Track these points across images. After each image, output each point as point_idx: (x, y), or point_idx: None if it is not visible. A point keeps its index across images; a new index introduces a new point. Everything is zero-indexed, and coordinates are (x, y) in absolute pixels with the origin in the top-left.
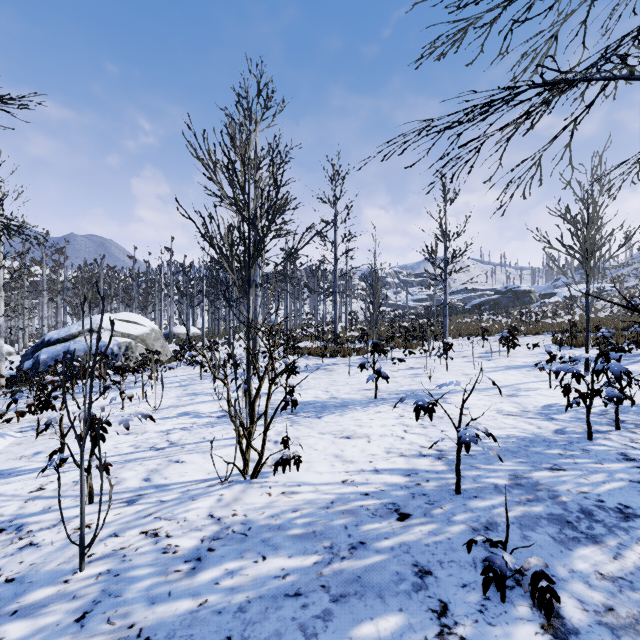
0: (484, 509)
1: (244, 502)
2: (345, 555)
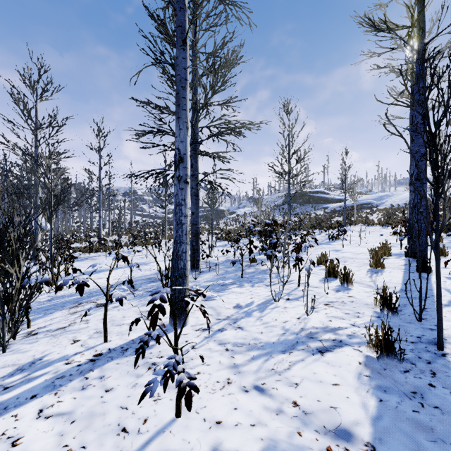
0: (135, 283)
1: (60, 293)
2: (94, 293)
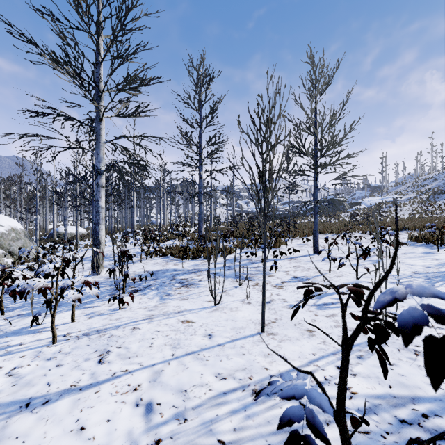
0: None
1: None
2: None
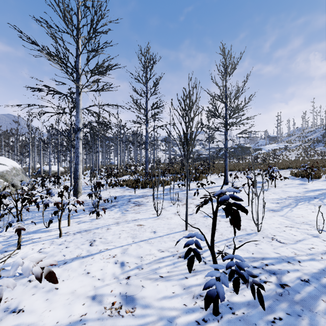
0: None
1: None
2: None
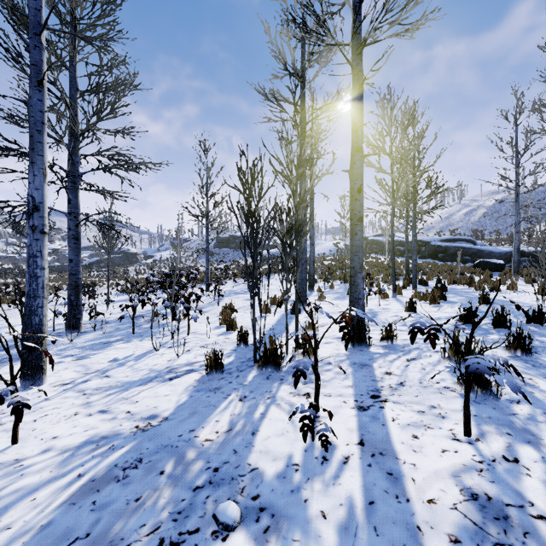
0: None
1: None
2: None
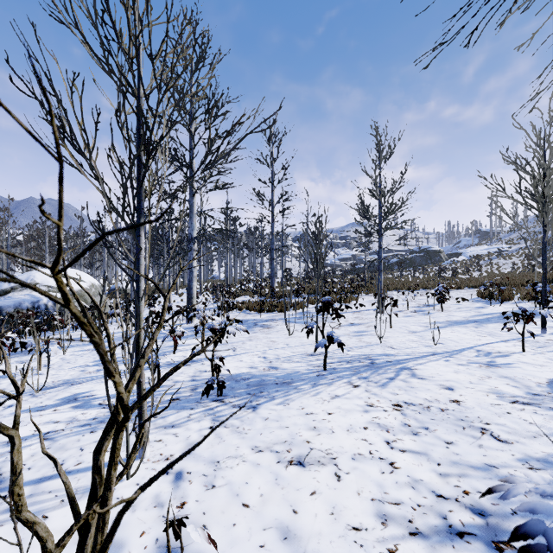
0: None
1: None
2: None
